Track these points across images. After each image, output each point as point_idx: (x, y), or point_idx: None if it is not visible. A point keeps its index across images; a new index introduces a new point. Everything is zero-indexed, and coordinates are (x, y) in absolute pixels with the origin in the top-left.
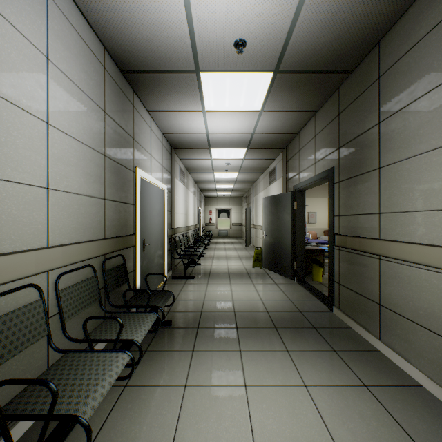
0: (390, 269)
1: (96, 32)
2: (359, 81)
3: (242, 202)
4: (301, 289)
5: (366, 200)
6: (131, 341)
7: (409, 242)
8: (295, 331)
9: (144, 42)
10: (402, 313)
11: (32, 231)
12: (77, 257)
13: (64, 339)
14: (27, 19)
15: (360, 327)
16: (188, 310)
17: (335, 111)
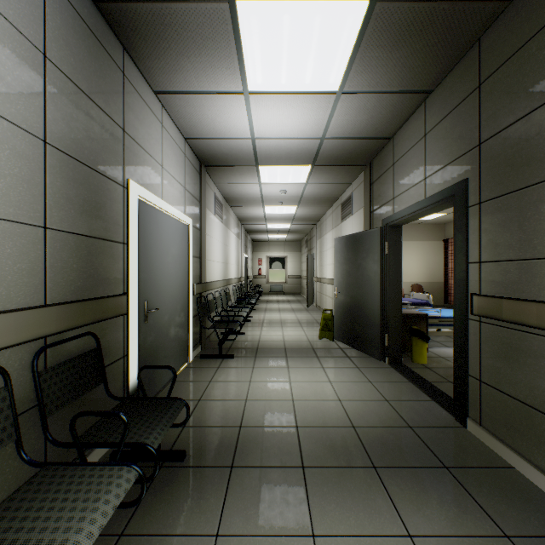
0: None
1: None
2: (533, 8)
3: (301, 248)
4: (399, 377)
5: None
6: None
7: None
8: (412, 477)
9: None
10: None
11: None
12: None
13: None
14: None
15: (539, 472)
16: (219, 422)
17: (470, 82)
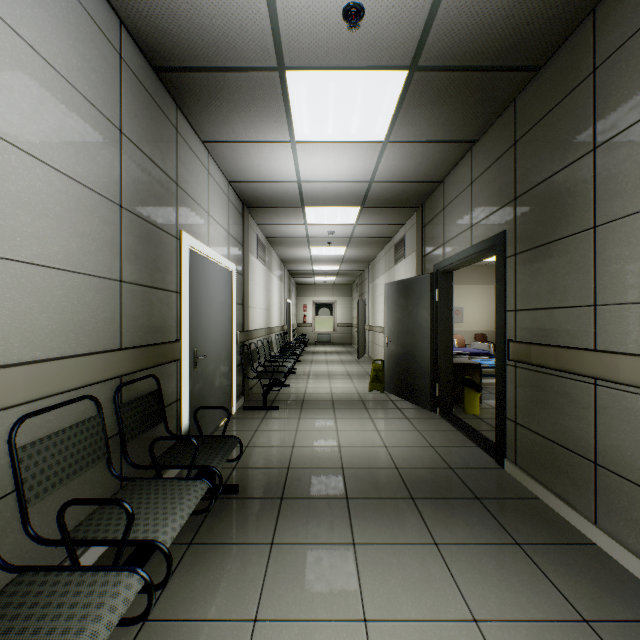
0: (618, 403)
1: None
2: (554, 82)
3: (352, 292)
4: (448, 427)
5: (568, 283)
6: (151, 544)
7: None
8: (445, 505)
9: (188, 9)
10: None
11: None
12: (59, 383)
13: None
14: None
15: (557, 498)
16: (267, 465)
17: (508, 139)
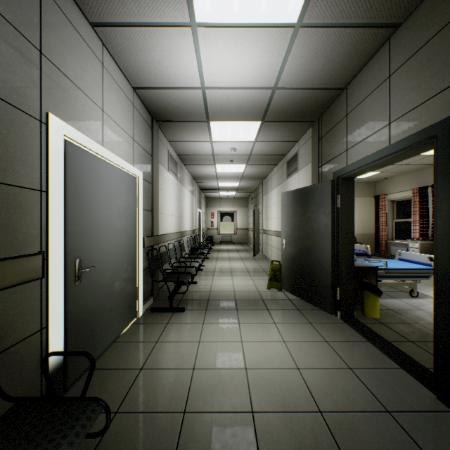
0: None
1: None
2: None
3: (248, 204)
4: (355, 335)
5: None
6: None
7: None
8: None
9: None
10: None
11: None
12: None
13: None
14: None
15: None
16: (159, 405)
17: None
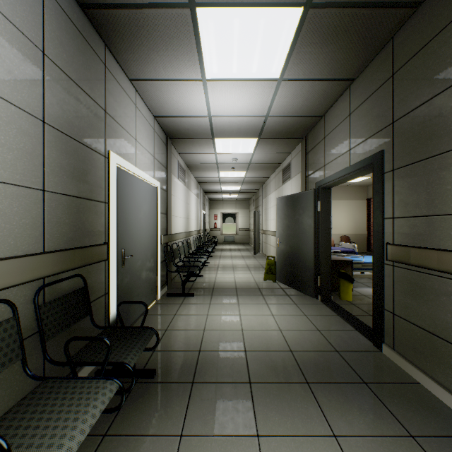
0: None
1: None
2: (435, 14)
3: (250, 206)
4: (328, 311)
5: (450, 193)
6: None
7: None
8: (337, 391)
9: None
10: None
11: None
12: None
13: None
14: None
15: (439, 386)
16: (182, 347)
17: (385, 72)
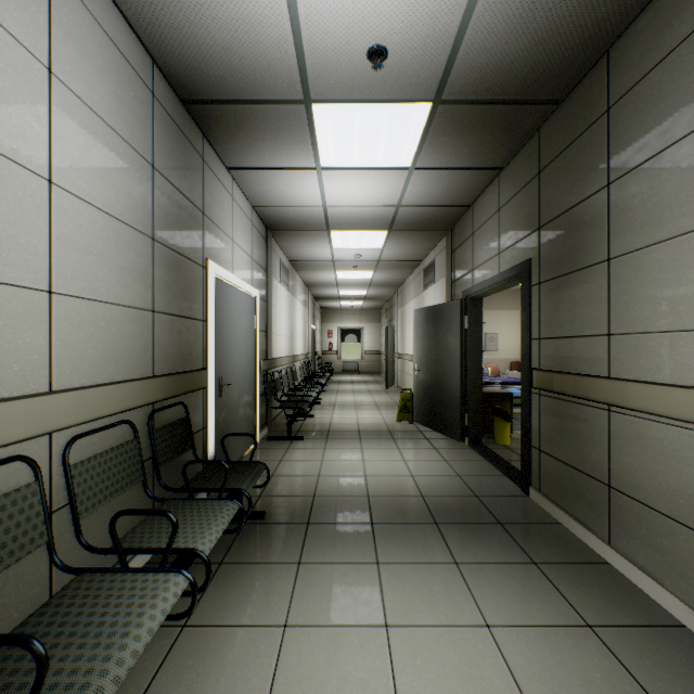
0: (628, 428)
1: (137, 32)
2: (574, 116)
3: (381, 318)
4: (476, 457)
5: (585, 313)
6: (192, 552)
7: (662, 382)
8: (468, 529)
9: (218, 51)
10: (648, 502)
11: (20, 365)
12: (102, 408)
13: (81, 547)
14: (11, 1)
15: (576, 522)
16: (293, 493)
17: (532, 168)
